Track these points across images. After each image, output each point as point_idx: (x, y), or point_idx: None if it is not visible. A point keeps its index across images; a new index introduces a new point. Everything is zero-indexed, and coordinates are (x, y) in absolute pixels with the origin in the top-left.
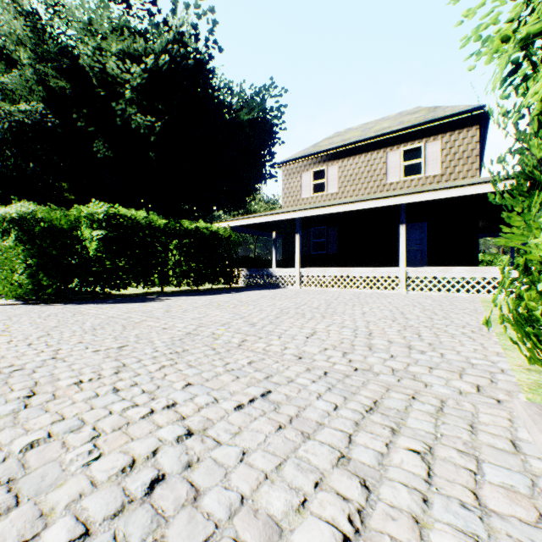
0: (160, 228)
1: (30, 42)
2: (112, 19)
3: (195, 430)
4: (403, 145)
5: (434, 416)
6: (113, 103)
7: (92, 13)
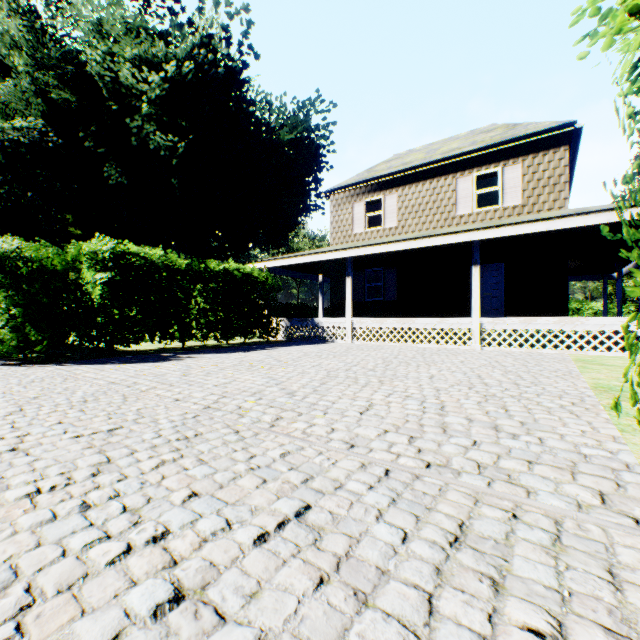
0: (180, 269)
1: (27, 45)
2: (126, 18)
3: (187, 590)
4: (476, 169)
5: (551, 552)
6: (128, 119)
7: (102, 11)
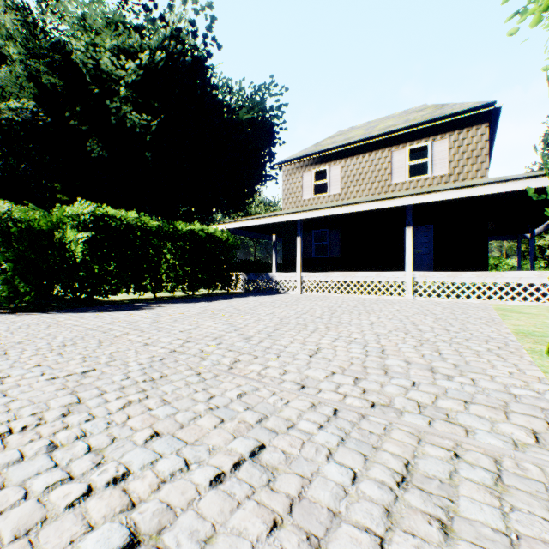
0: (152, 230)
1: (21, 37)
2: (106, 13)
3: (143, 535)
4: (409, 143)
5: (494, 493)
6: (108, 101)
7: (85, 8)
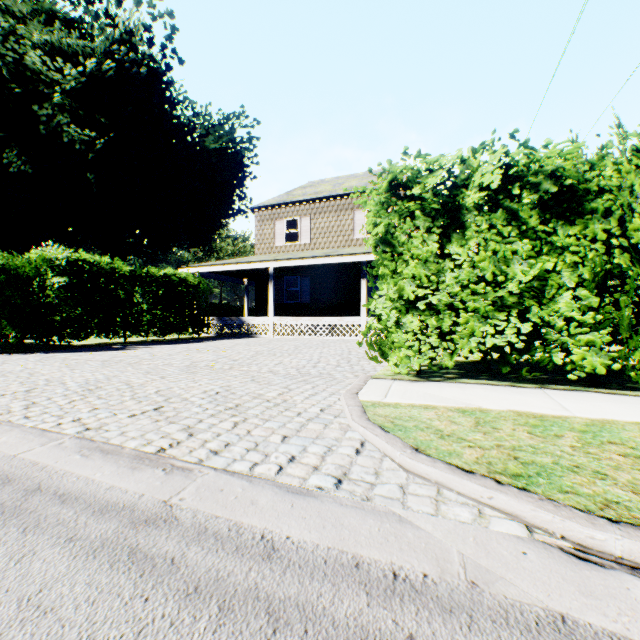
0: (126, 275)
1: None
2: None
3: (225, 386)
4: None
5: (327, 381)
6: (36, 106)
7: None
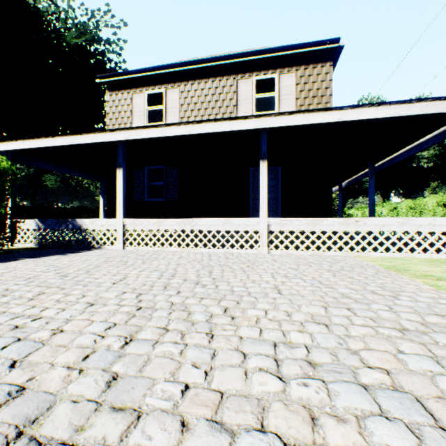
0: None
1: None
2: None
3: None
4: (256, 73)
5: None
6: None
7: None
